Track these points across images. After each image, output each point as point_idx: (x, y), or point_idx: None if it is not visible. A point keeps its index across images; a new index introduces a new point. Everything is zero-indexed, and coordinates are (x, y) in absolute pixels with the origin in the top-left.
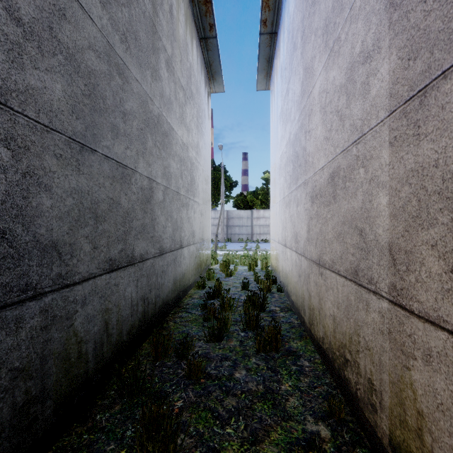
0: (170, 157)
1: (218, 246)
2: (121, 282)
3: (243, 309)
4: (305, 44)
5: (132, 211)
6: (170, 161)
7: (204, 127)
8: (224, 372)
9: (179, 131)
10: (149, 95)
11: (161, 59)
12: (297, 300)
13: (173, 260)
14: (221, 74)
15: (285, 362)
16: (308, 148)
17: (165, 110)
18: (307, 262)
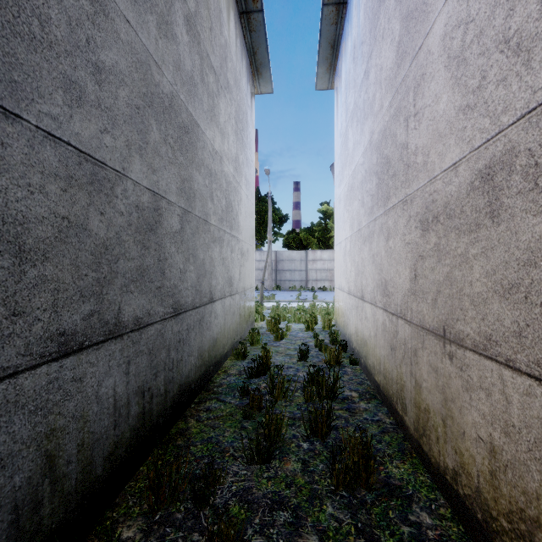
0: (192, 166)
1: (264, 296)
2: (90, 371)
3: (303, 397)
4: None
5: (115, 243)
6: (192, 171)
7: (245, 136)
8: (278, 541)
9: (208, 131)
10: (154, 56)
11: (177, 9)
12: (387, 384)
13: (197, 321)
14: (269, 67)
15: (387, 515)
16: (413, 143)
17: (185, 92)
18: (411, 330)
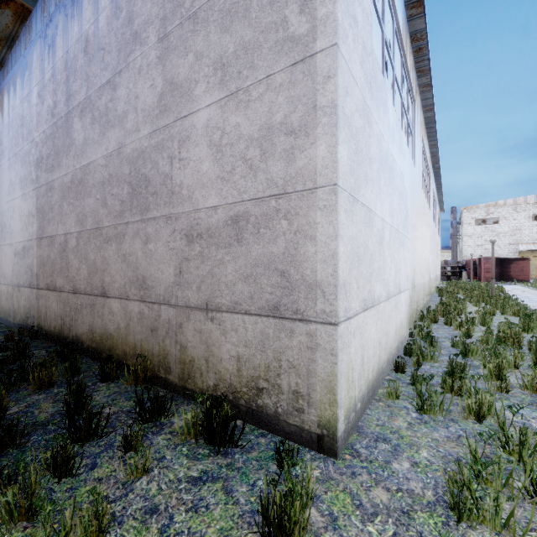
0: None
1: None
2: None
3: None
4: (11, 168)
5: None
6: None
7: None
8: None
9: None
10: None
11: None
12: (6, 314)
13: None
14: None
15: None
16: (13, 227)
17: None
18: (12, 288)
